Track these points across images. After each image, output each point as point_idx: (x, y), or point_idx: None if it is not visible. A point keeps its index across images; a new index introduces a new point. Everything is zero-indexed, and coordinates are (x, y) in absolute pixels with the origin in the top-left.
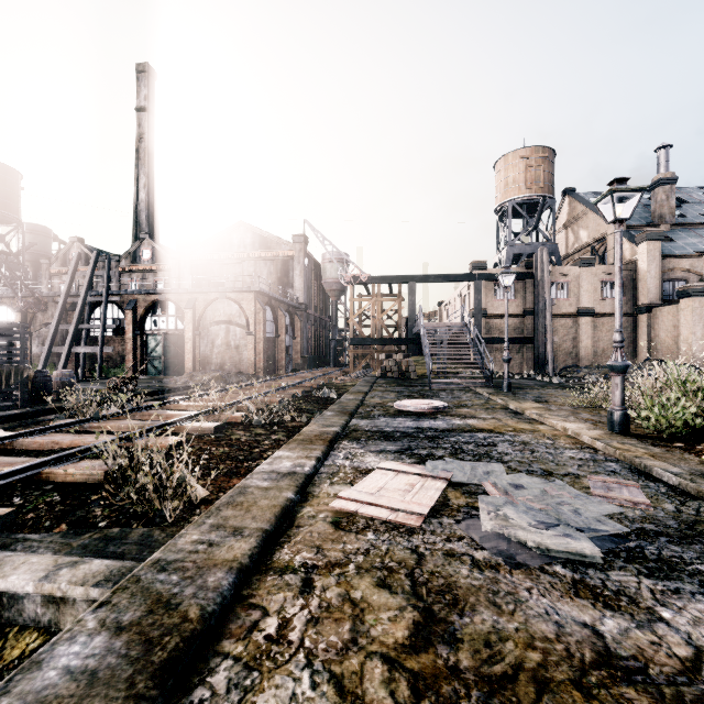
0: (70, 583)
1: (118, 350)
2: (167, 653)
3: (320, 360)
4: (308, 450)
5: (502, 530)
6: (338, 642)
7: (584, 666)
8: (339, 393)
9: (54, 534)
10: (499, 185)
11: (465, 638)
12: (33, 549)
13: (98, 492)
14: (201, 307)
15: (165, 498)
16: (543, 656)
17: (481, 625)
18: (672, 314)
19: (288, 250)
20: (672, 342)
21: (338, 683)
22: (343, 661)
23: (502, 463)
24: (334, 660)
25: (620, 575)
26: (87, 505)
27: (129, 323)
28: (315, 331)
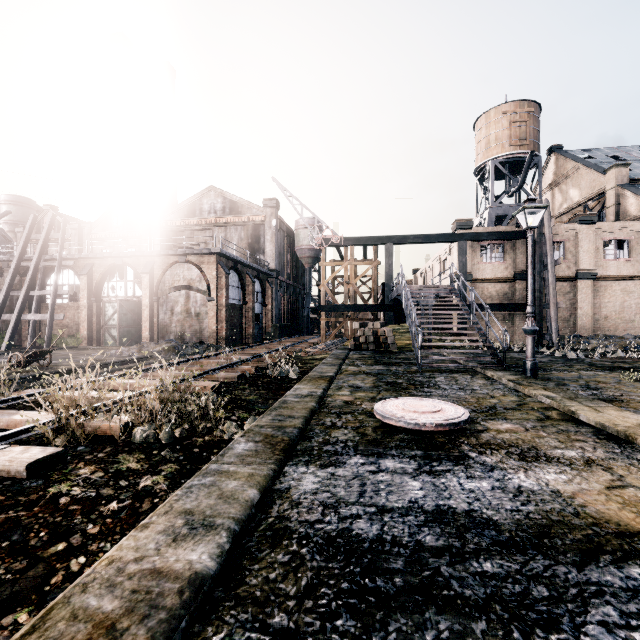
0: None
1: (74, 318)
2: None
3: (293, 328)
4: None
5: None
6: None
7: None
8: (302, 370)
9: None
10: (480, 144)
11: None
12: None
13: None
14: (160, 271)
15: None
16: None
17: None
18: None
19: (259, 214)
20: None
21: None
22: None
23: None
24: None
25: None
26: None
27: (83, 289)
28: (288, 299)
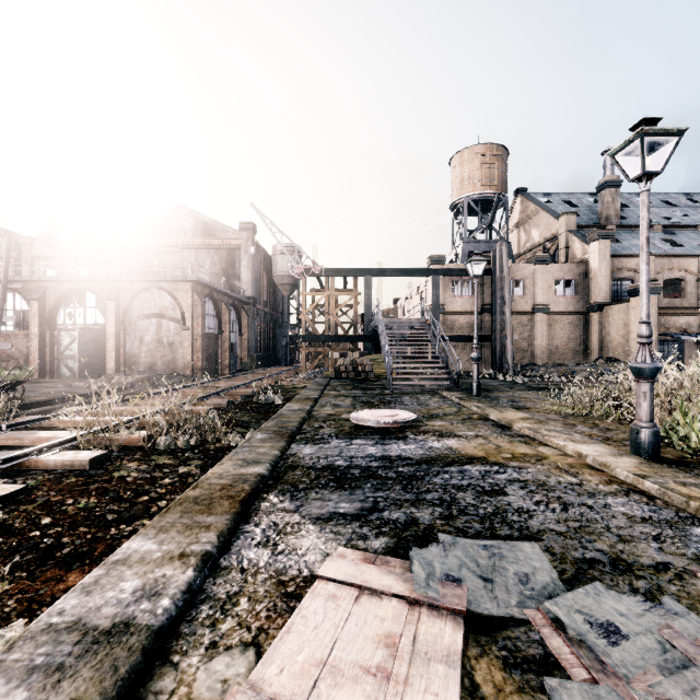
0: None
1: (21, 347)
2: None
3: (271, 358)
4: (194, 531)
5: None
6: None
7: None
8: (286, 397)
9: None
10: (455, 181)
11: None
12: None
13: None
14: (127, 298)
15: None
16: None
17: None
18: (623, 312)
19: (234, 238)
20: (623, 340)
21: None
22: None
23: (534, 540)
24: None
25: None
26: None
27: (34, 316)
28: (265, 328)
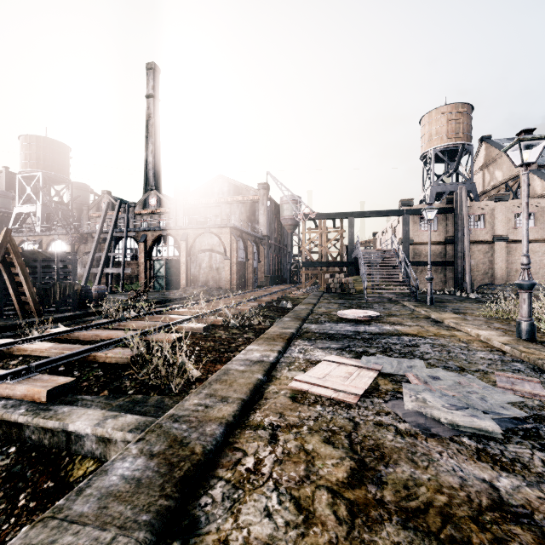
0: (114, 429)
1: (134, 271)
2: (183, 472)
3: (279, 278)
4: (272, 345)
5: (420, 409)
6: (296, 477)
7: (481, 508)
8: (293, 304)
9: (100, 396)
10: (424, 136)
11: (389, 482)
12: (88, 406)
13: (127, 370)
14: (192, 239)
15: (172, 376)
16: (449, 498)
17: (401, 474)
18: None
19: (255, 195)
20: None
21: (296, 502)
22: (300, 489)
23: (423, 360)
24: (294, 488)
25: (517, 448)
26: (120, 378)
27: (141, 252)
28: (275, 256)
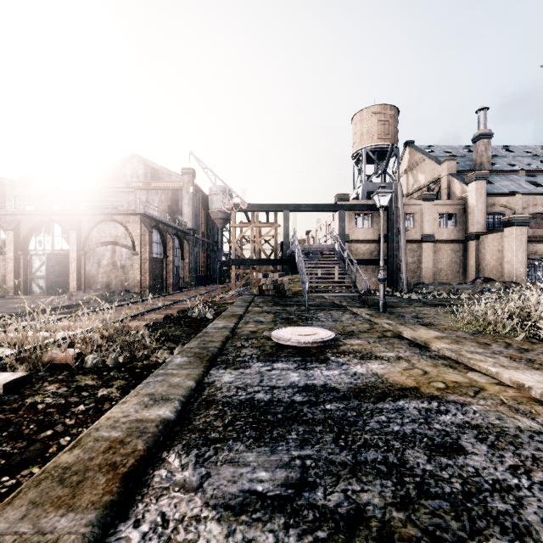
0: None
1: None
2: None
3: (207, 278)
4: None
5: None
6: None
7: None
8: (217, 312)
9: None
10: (356, 135)
11: None
12: None
13: None
14: (87, 228)
15: None
16: None
17: None
18: (497, 240)
19: (178, 181)
20: (497, 263)
21: None
22: None
23: None
24: None
25: None
26: None
27: (10, 243)
28: (203, 253)
